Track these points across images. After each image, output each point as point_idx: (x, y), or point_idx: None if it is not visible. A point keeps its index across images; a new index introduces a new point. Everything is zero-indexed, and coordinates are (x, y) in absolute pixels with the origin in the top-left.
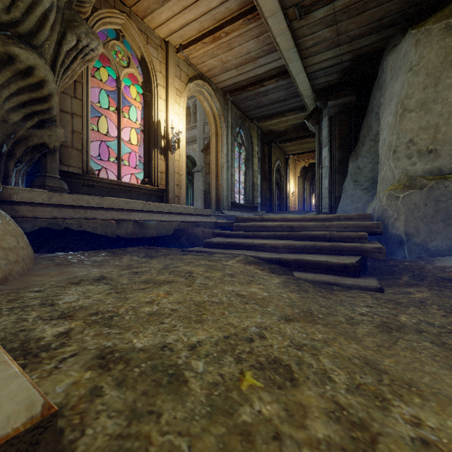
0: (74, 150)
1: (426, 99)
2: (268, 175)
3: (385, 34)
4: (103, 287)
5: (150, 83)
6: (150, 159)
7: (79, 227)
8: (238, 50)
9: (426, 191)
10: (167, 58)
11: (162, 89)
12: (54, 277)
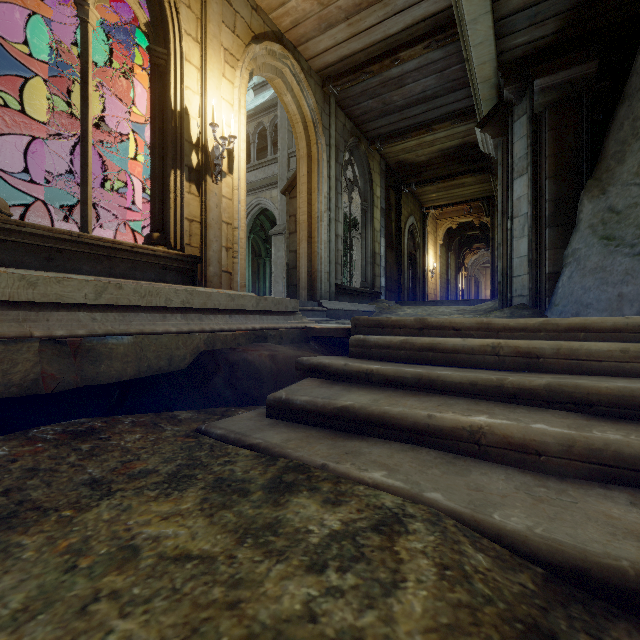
0: None
1: None
2: (396, 240)
3: None
4: None
5: (164, 27)
6: (166, 190)
7: None
8: None
9: None
10: None
11: (192, 43)
12: None
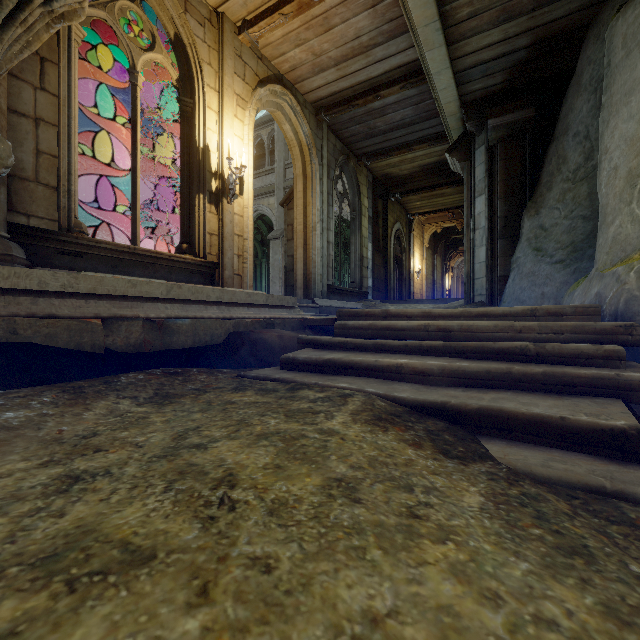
0: (41, 186)
1: None
2: (383, 245)
3: None
4: None
5: (191, 82)
6: (192, 211)
7: (10, 334)
8: (340, 31)
9: None
10: (221, 41)
11: (212, 93)
12: None
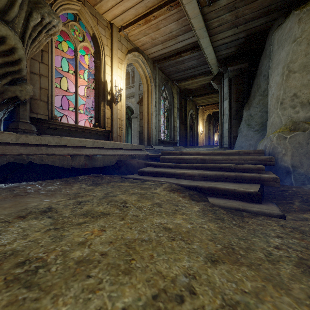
0: (41, 101)
1: (308, 62)
2: (184, 120)
3: (271, 17)
4: (45, 222)
5: (99, 53)
6: (100, 108)
7: (41, 161)
8: (163, 30)
9: (308, 133)
10: (112, 35)
11: (108, 58)
12: (6, 209)
